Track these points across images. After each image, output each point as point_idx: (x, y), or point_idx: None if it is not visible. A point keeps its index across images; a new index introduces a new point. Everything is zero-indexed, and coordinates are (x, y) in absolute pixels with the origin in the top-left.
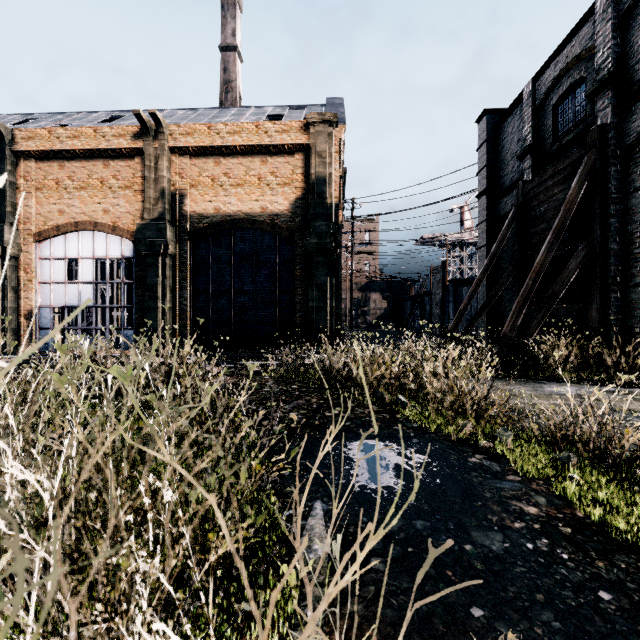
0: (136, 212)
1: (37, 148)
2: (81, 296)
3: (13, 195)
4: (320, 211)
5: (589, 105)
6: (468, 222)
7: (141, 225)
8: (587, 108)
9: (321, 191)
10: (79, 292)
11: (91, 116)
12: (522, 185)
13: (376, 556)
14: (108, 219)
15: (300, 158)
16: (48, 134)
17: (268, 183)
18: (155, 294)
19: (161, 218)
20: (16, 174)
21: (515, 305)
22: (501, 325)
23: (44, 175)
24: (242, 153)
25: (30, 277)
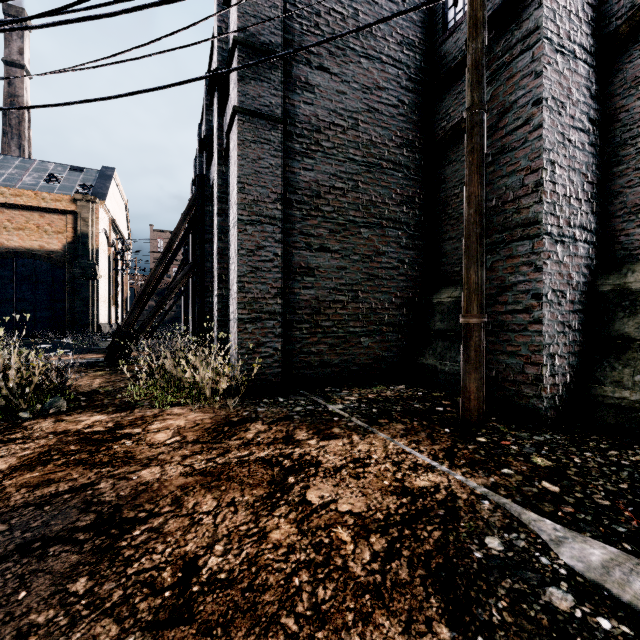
0: None
1: None
2: None
3: None
4: (84, 253)
5: None
6: None
7: None
8: None
9: (85, 242)
10: None
11: None
12: None
13: (31, 348)
14: None
15: (71, 218)
16: None
17: (46, 230)
18: None
19: None
20: None
21: None
22: None
23: None
24: (23, 208)
25: None
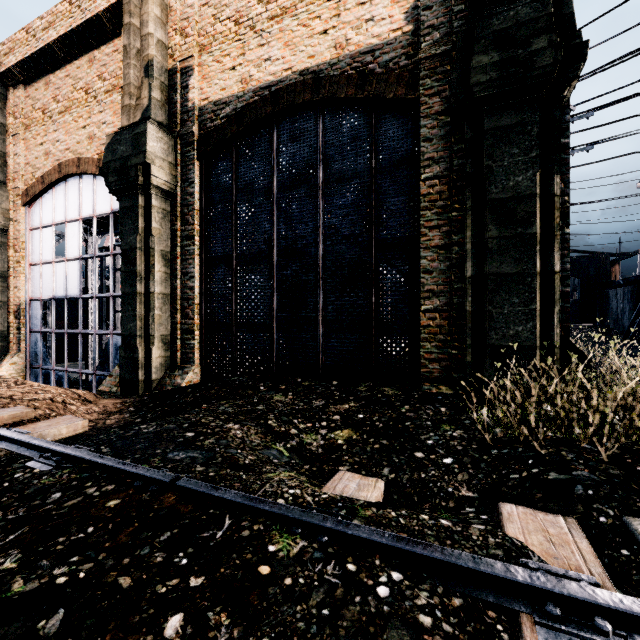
0: None
1: (15, 61)
2: (68, 281)
3: (1, 141)
4: None
5: None
6: None
7: (112, 137)
8: None
9: None
10: (65, 275)
11: None
12: None
13: None
14: (93, 150)
15: None
16: (26, 35)
17: None
18: (132, 267)
19: (145, 118)
20: (6, 112)
21: None
22: None
23: (32, 105)
24: None
25: (18, 257)
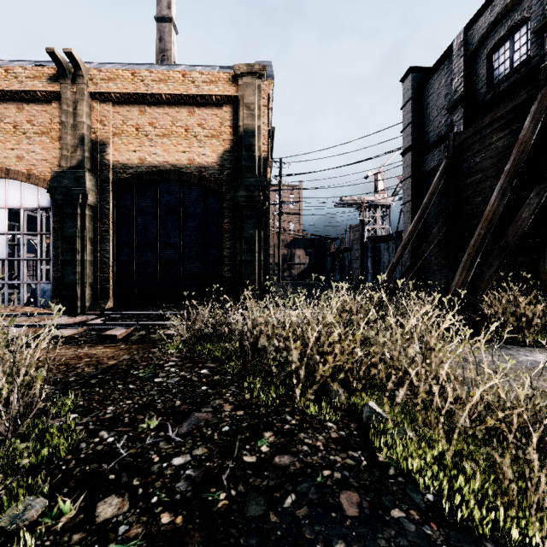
0: (53, 160)
1: None
2: None
3: None
4: (248, 164)
5: (534, 45)
6: (381, 187)
7: (57, 173)
8: (531, 49)
9: (249, 143)
10: None
11: (12, 63)
12: (453, 137)
13: None
14: (22, 166)
15: (228, 110)
16: None
17: (195, 134)
18: (73, 246)
19: (80, 166)
20: None
21: (466, 257)
22: (426, 279)
23: None
24: (168, 103)
25: None
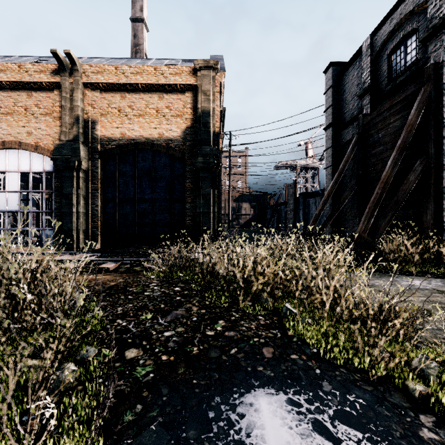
0: (55, 134)
1: None
2: (8, 203)
3: None
4: (205, 137)
5: (420, 50)
6: (311, 153)
7: (58, 145)
8: (418, 53)
9: (206, 121)
10: (6, 199)
11: (21, 59)
12: (362, 117)
13: None
14: (31, 140)
15: (189, 96)
16: None
17: (164, 114)
18: (70, 201)
19: (75, 140)
20: None
21: (367, 210)
22: (343, 226)
23: None
24: (143, 90)
25: None
